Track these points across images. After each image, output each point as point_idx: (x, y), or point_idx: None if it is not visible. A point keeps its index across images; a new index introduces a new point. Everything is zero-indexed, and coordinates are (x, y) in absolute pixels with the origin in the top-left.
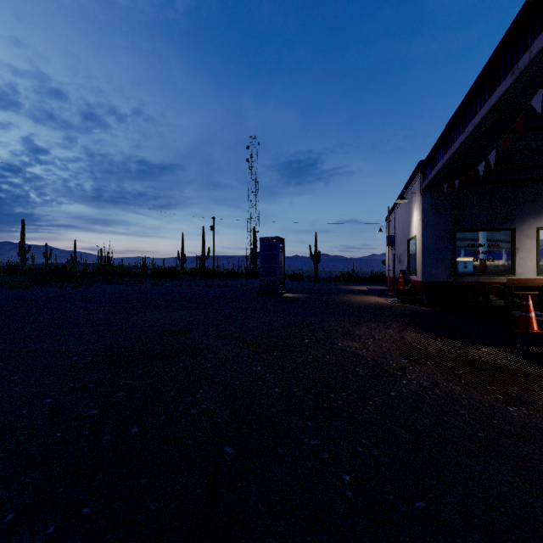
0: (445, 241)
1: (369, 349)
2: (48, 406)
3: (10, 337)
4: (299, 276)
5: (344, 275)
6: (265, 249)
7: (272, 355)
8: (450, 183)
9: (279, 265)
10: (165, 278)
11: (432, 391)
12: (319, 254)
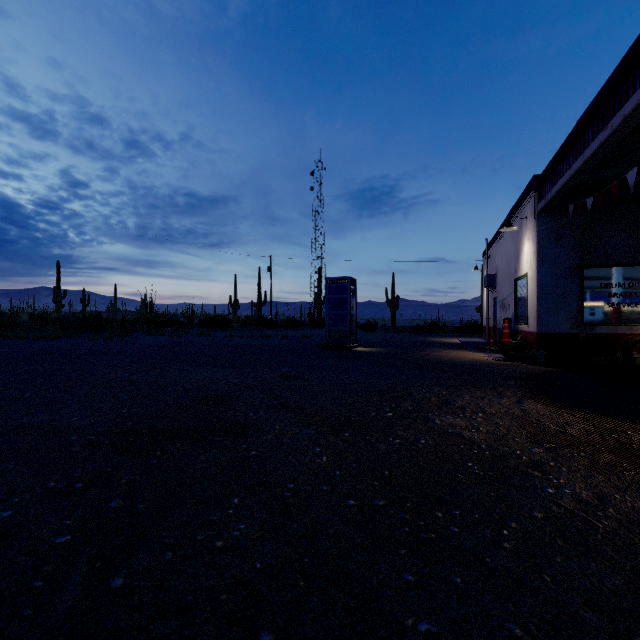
0: (568, 280)
1: (480, 429)
2: (1, 525)
3: (4, 404)
4: (373, 325)
5: (429, 324)
6: (333, 292)
7: (343, 437)
8: (580, 202)
9: (350, 312)
10: (214, 328)
11: (602, 511)
12: (397, 299)
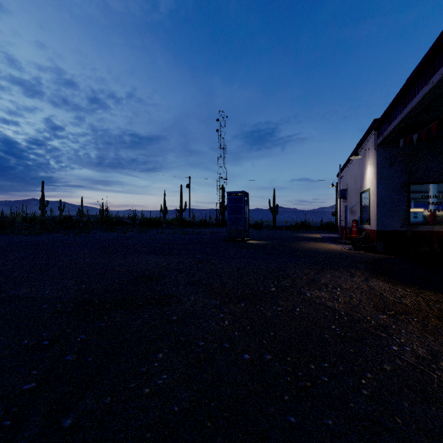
0: (399, 193)
1: (339, 300)
2: None
3: None
4: (260, 225)
5: (299, 224)
6: (232, 201)
7: (240, 306)
8: (408, 137)
9: (244, 216)
10: (149, 227)
11: (435, 365)
12: (277, 207)
